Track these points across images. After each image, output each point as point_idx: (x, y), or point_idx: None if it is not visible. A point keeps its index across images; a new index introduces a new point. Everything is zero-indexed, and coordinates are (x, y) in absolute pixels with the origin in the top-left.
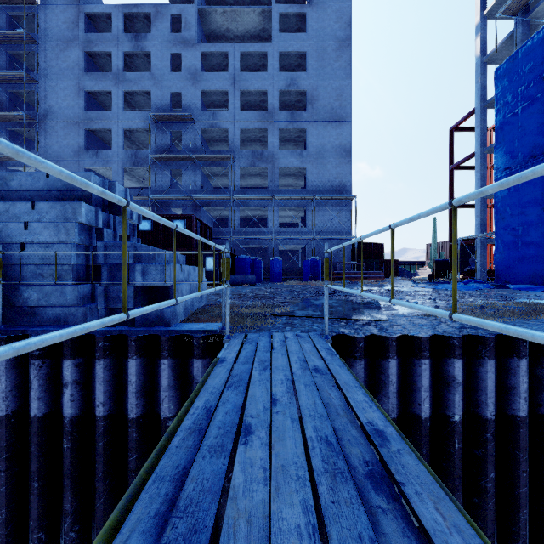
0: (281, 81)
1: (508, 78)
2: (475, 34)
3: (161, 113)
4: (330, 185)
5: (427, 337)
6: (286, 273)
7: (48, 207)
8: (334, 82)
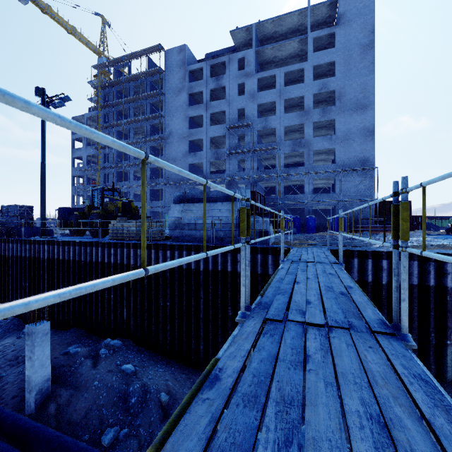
0: (315, 87)
1: None
2: None
3: (233, 125)
4: (355, 159)
5: (370, 251)
6: (319, 226)
7: (227, 204)
8: (359, 80)
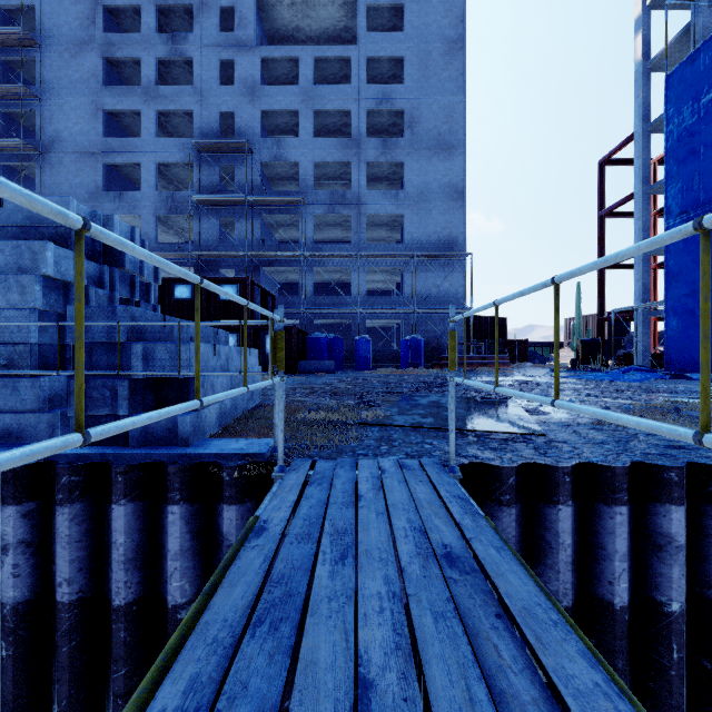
0: (370, 96)
1: (684, 88)
2: (635, 31)
3: (207, 140)
4: (436, 238)
5: (625, 467)
6: (377, 357)
7: None
8: (441, 99)
